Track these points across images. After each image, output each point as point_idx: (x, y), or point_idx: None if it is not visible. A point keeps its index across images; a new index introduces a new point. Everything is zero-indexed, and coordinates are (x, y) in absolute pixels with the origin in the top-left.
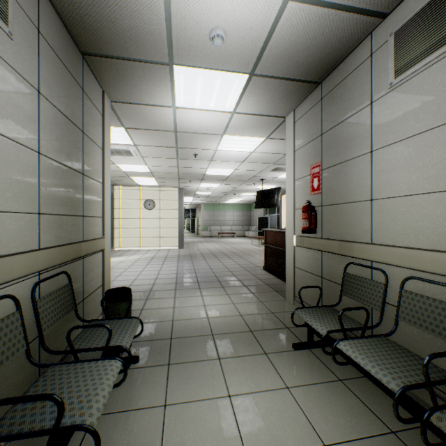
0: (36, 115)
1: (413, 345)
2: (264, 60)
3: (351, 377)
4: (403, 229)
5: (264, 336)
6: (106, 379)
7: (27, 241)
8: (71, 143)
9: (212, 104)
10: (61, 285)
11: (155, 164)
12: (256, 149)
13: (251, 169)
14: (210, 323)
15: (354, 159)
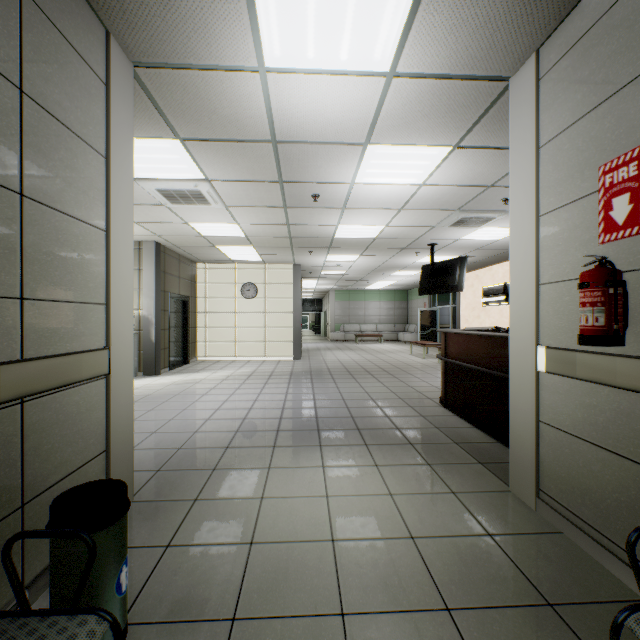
0: None
1: None
2: None
3: None
4: None
5: None
6: None
7: None
8: None
9: (344, 50)
10: None
11: (250, 219)
12: (430, 177)
13: (414, 224)
14: (338, 560)
15: None
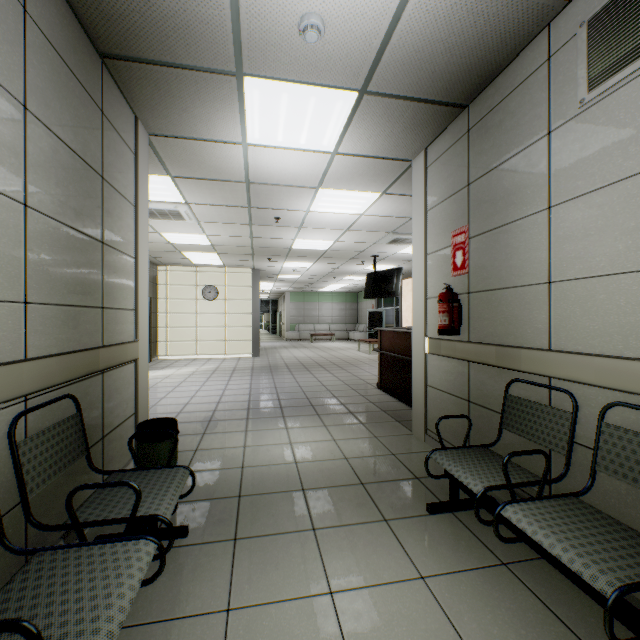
0: (20, 144)
1: (619, 510)
2: (382, 69)
3: (520, 559)
4: (602, 328)
5: (382, 492)
6: (127, 576)
7: (4, 347)
8: (82, 194)
9: (303, 139)
10: (65, 416)
11: (218, 232)
12: (367, 210)
13: (359, 241)
14: (300, 470)
15: (521, 221)
